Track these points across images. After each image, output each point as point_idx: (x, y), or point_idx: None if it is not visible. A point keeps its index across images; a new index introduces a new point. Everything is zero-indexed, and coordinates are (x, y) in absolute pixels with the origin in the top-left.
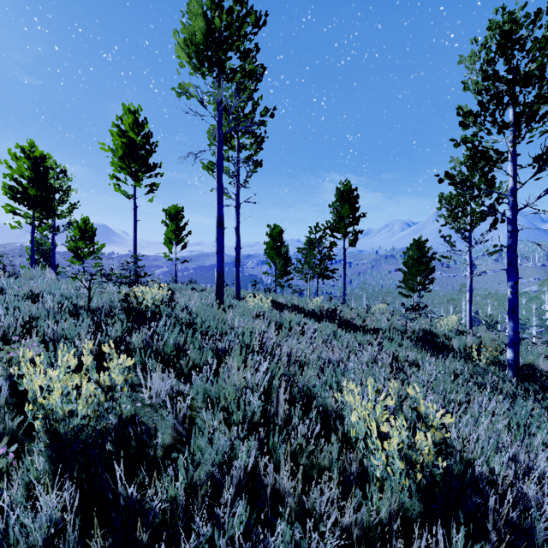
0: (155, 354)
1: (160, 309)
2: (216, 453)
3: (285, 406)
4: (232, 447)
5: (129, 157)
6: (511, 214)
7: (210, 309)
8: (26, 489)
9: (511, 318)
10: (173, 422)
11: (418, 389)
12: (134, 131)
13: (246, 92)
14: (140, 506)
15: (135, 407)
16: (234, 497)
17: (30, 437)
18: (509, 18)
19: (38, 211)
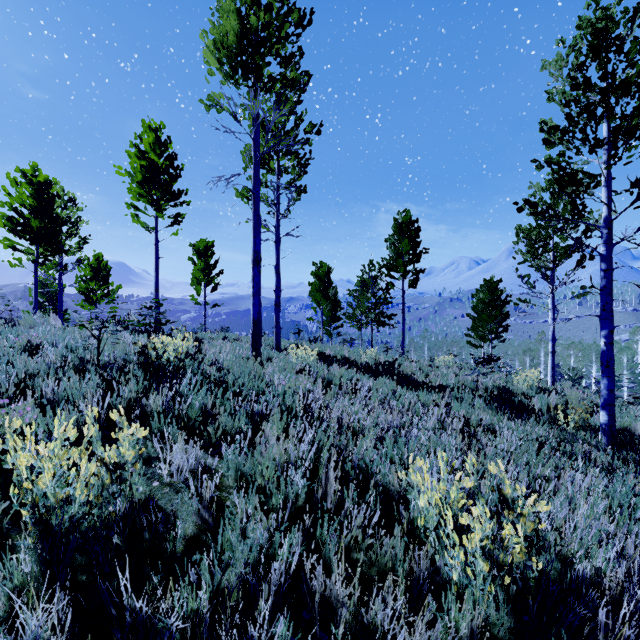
0: (177, 419)
1: (184, 364)
2: (250, 548)
3: (336, 486)
4: (270, 538)
5: (150, 183)
6: (605, 249)
7: (244, 363)
8: (9, 598)
9: (605, 374)
10: (197, 507)
11: (502, 466)
12: (156, 152)
13: (287, 104)
14: (154, 618)
15: (151, 486)
16: (272, 605)
17: (18, 527)
18: (603, 14)
19: (42, 246)
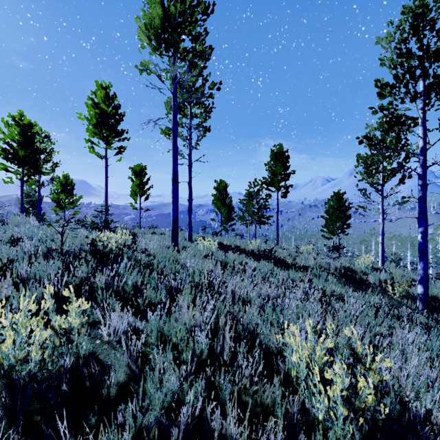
0: (115, 292)
1: (123, 252)
2: (165, 394)
3: (231, 343)
4: (181, 384)
5: (101, 125)
6: (421, 170)
7: (166, 251)
8: None
9: (421, 259)
10: (127, 361)
11: (354, 331)
12: (106, 103)
13: (196, 68)
14: None
15: (94, 344)
16: (182, 439)
17: None
18: (420, 3)
19: (26, 168)
